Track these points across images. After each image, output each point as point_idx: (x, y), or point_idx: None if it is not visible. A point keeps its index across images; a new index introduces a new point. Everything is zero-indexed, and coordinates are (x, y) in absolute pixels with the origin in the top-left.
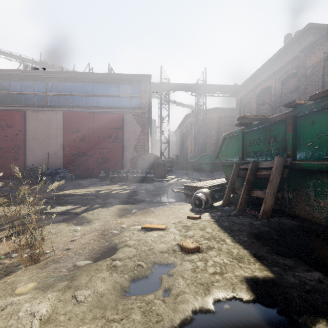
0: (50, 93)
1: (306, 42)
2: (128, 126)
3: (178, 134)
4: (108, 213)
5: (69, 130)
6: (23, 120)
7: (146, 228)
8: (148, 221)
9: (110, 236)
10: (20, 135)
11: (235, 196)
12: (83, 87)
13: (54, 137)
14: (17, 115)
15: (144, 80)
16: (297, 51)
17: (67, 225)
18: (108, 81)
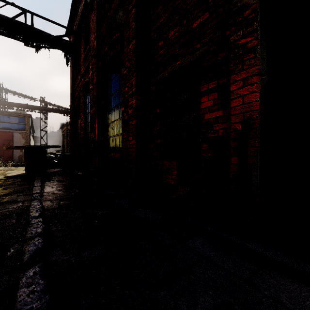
0: None
1: None
2: (17, 139)
3: (60, 133)
4: None
5: None
6: None
7: None
8: None
9: None
10: None
11: None
12: None
13: None
14: None
15: (27, 116)
16: None
17: None
18: (2, 114)
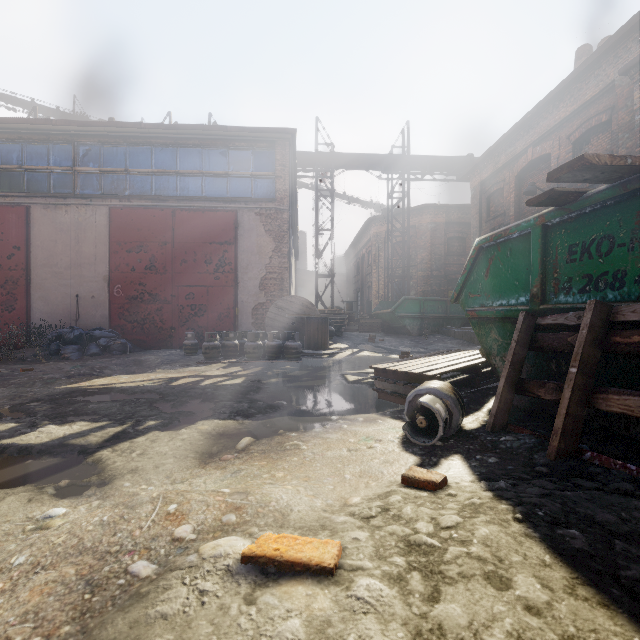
0: (82, 167)
1: (633, 54)
2: (248, 238)
3: (350, 259)
4: (171, 451)
5: (122, 247)
6: (25, 226)
7: (262, 562)
8: (275, 506)
9: (113, 597)
10: (17, 256)
11: (515, 398)
12: (152, 155)
13: (89, 261)
14: (11, 215)
15: (281, 141)
16: (611, 75)
17: (29, 498)
18: (206, 142)
